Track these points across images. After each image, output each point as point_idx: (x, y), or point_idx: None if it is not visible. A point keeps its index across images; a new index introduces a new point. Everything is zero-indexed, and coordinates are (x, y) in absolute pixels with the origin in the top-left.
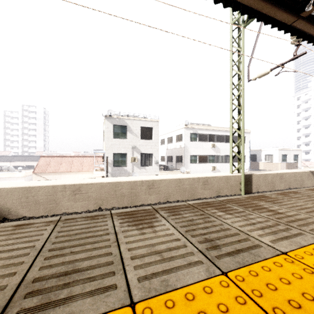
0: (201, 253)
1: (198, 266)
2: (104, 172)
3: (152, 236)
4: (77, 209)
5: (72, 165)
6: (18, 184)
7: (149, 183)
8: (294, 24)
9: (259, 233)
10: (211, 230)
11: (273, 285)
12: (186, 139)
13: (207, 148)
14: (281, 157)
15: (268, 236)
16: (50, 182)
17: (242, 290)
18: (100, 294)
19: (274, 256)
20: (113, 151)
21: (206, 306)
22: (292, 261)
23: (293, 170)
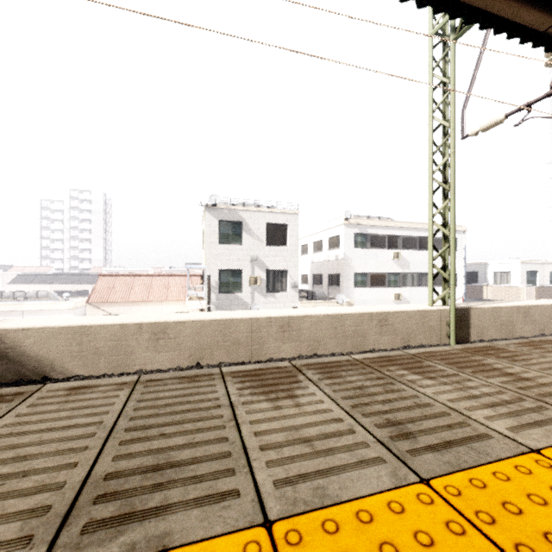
0: (381, 445)
1: (378, 467)
2: (204, 303)
3: (294, 413)
4: (160, 364)
5: (150, 289)
6: (66, 322)
7: (283, 321)
8: (551, 29)
9: (486, 413)
10: (398, 405)
11: (514, 505)
12: (346, 245)
13: (386, 260)
14: (526, 277)
15: (504, 419)
16: (116, 318)
17: (457, 510)
18: (213, 504)
19: (515, 455)
20: (218, 266)
21: (394, 534)
22: (550, 466)
23: (550, 301)
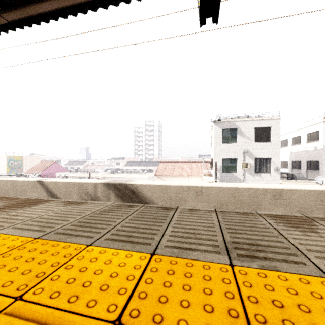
0: None
1: None
2: (213, 178)
3: (321, 240)
4: None
5: (182, 169)
6: (157, 183)
7: (275, 192)
8: None
9: None
10: None
11: None
12: None
13: None
14: None
15: None
16: (177, 183)
17: None
18: (292, 264)
19: None
20: (221, 156)
21: None
22: None
23: None
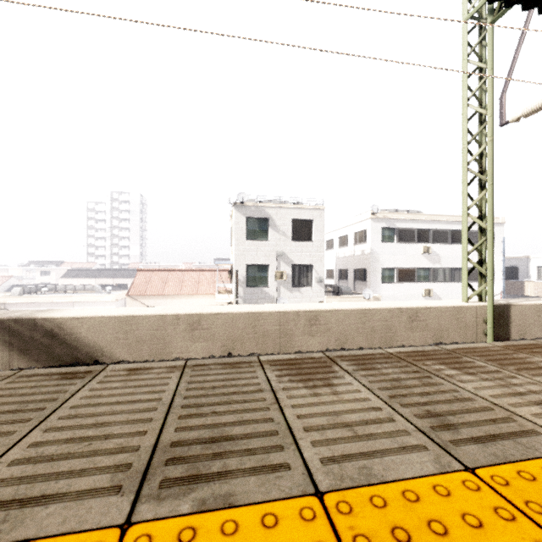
0: (422, 434)
1: (420, 453)
2: (232, 297)
3: (333, 400)
4: (195, 353)
5: (182, 283)
6: (113, 312)
7: (311, 315)
8: None
9: (533, 410)
10: (437, 398)
11: None
12: (373, 239)
13: (415, 255)
14: None
15: None
16: (156, 309)
17: (505, 499)
18: (267, 474)
19: None
20: (246, 261)
21: (441, 513)
22: None
23: None
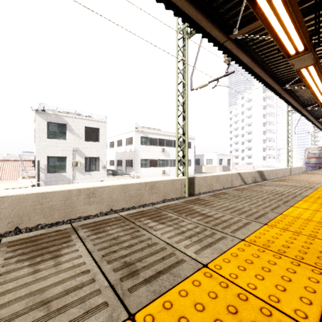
0: (111, 289)
1: (99, 313)
2: (35, 180)
3: (50, 273)
4: None
5: None
6: None
7: (89, 191)
8: (225, 43)
9: (186, 243)
10: (136, 248)
11: (185, 318)
12: (136, 143)
13: (157, 152)
14: (218, 161)
15: (194, 245)
16: None
17: None
18: None
19: (194, 272)
20: (47, 154)
21: None
22: (210, 275)
23: (226, 172)
